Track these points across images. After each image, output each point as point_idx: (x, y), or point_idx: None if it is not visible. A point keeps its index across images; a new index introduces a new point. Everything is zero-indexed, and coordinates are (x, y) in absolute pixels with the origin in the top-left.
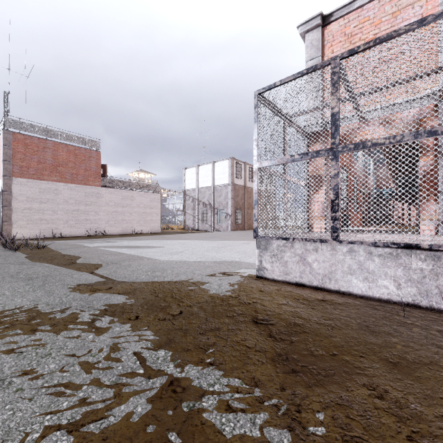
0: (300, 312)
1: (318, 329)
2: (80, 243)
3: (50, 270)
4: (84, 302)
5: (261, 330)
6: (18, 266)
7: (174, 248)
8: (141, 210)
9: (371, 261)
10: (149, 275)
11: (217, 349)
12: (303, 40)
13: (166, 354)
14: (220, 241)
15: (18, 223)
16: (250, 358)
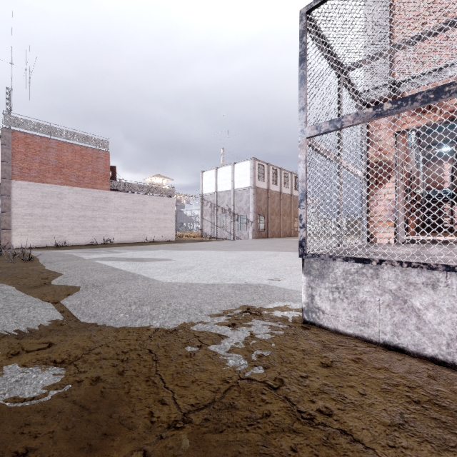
0: None
1: None
2: (77, 254)
3: None
4: None
5: None
6: None
7: (184, 261)
8: (154, 216)
9: None
10: (131, 313)
11: None
12: None
13: None
14: (241, 252)
15: (18, 230)
16: None
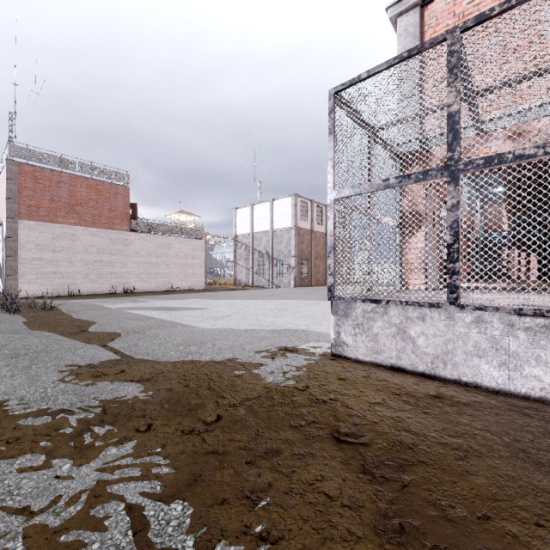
0: (407, 420)
1: (442, 455)
2: (100, 304)
3: (47, 343)
4: (77, 397)
5: (347, 457)
6: (8, 335)
7: (220, 310)
8: (180, 260)
9: (512, 338)
10: (181, 351)
11: (273, 499)
12: (394, 27)
13: (184, 512)
14: (280, 301)
15: (25, 277)
16: (334, 527)
